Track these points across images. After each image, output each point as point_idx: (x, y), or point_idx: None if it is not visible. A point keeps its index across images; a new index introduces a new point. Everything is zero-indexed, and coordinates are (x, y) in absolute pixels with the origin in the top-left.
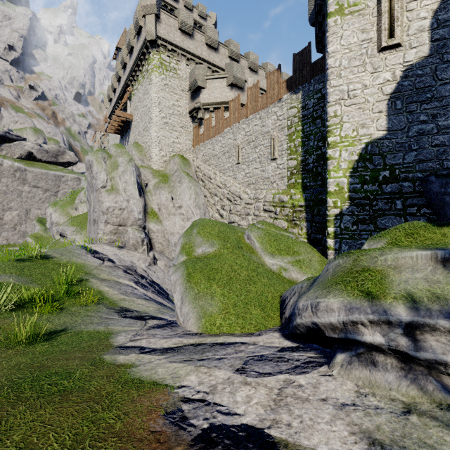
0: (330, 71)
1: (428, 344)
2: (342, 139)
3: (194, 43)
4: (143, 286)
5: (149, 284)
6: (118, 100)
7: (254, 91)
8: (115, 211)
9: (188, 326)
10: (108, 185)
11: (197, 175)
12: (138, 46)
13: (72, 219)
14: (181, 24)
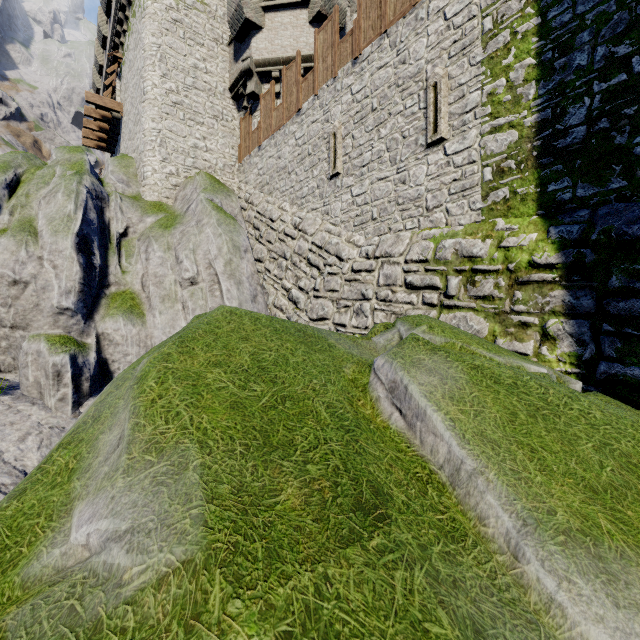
0: None
1: None
2: None
3: None
4: None
5: None
6: (105, 87)
7: None
8: (1, 287)
9: None
10: None
11: (246, 217)
12: None
13: None
14: None
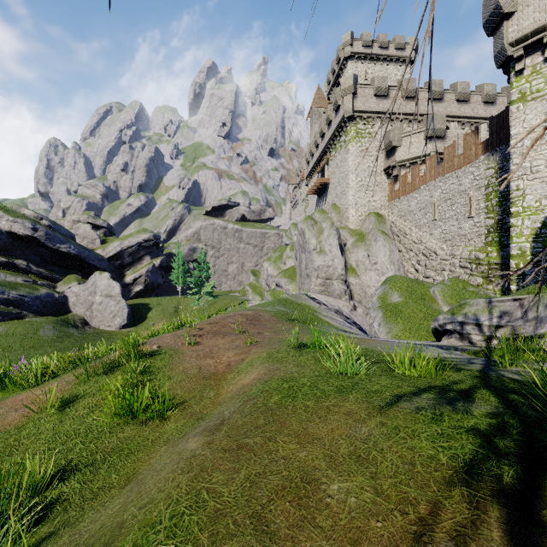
0: (512, 151)
1: (466, 328)
2: (524, 209)
3: (389, 101)
4: (349, 323)
5: (353, 323)
6: (316, 164)
7: (450, 151)
8: (324, 268)
9: (382, 337)
10: (317, 248)
11: (392, 230)
12: (336, 121)
13: (283, 272)
14: (375, 91)
